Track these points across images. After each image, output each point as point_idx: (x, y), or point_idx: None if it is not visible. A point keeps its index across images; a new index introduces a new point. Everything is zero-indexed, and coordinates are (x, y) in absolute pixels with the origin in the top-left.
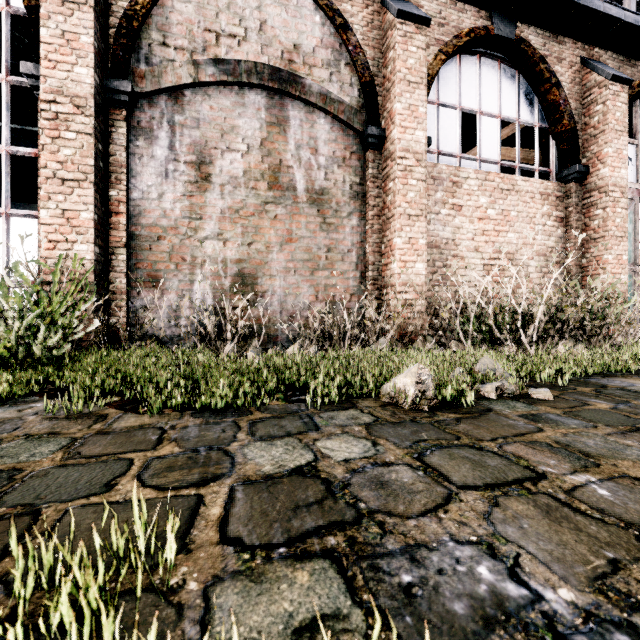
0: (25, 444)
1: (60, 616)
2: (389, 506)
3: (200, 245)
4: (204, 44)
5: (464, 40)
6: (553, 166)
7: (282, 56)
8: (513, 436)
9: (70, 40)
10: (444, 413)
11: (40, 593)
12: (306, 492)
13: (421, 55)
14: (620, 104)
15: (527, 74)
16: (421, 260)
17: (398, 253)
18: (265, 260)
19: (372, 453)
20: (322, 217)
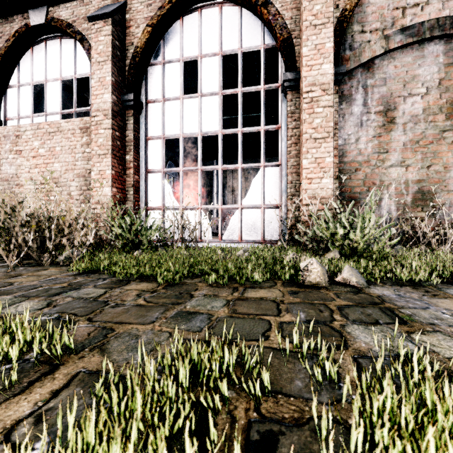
0: None
1: None
2: None
3: (386, 172)
4: (392, 20)
5: None
6: None
7: None
8: None
9: (319, 49)
10: None
11: None
12: None
13: None
14: None
15: None
16: None
17: None
18: (442, 178)
19: None
20: None
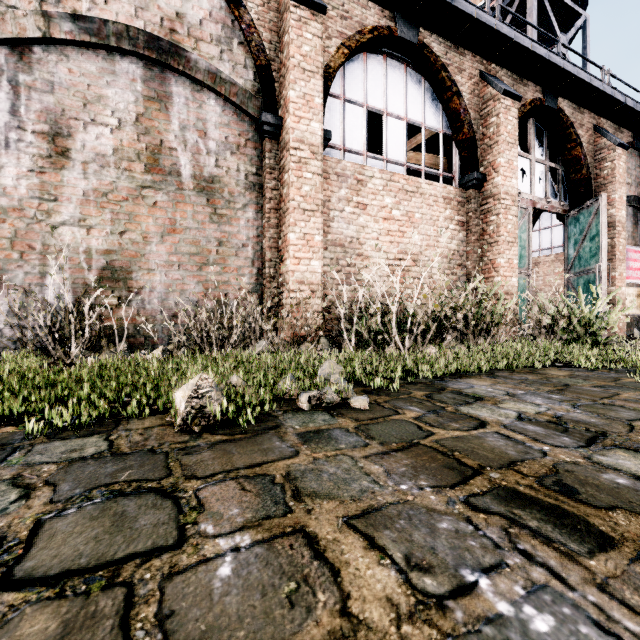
0: None
1: None
2: None
3: (55, 231)
4: None
5: (367, 37)
6: (456, 172)
7: (162, 23)
8: (245, 468)
9: None
10: (212, 435)
11: None
12: None
13: (317, 43)
14: (511, 118)
15: (431, 81)
16: (317, 257)
17: (292, 249)
18: (142, 252)
19: None
20: (212, 207)
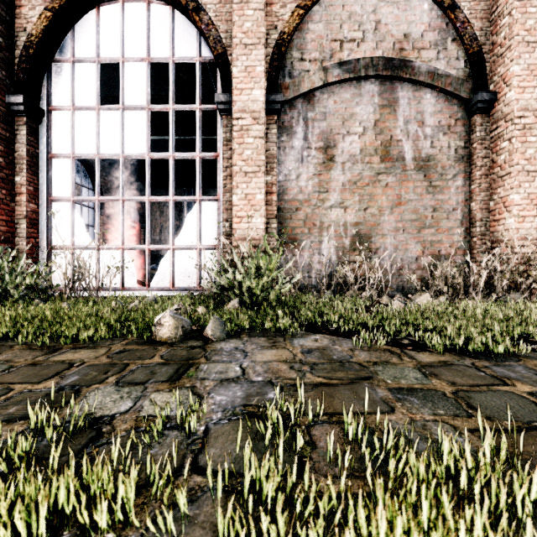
0: (388, 369)
1: None
2: None
3: (326, 213)
4: (331, 52)
5: None
6: None
7: (394, 47)
8: None
9: (250, 72)
10: None
11: None
12: None
13: None
14: None
15: None
16: None
17: (516, 209)
18: (378, 222)
19: None
20: (428, 181)
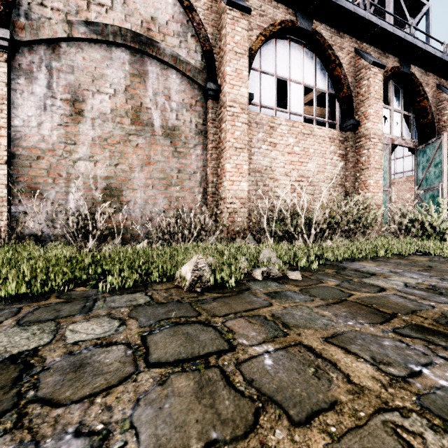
0: None
1: None
2: (57, 393)
3: (74, 164)
4: (77, 8)
5: (277, 28)
6: (338, 120)
7: (142, 25)
8: (244, 311)
9: None
10: (210, 293)
11: None
12: None
13: (245, 34)
14: (378, 81)
15: (321, 56)
16: (245, 180)
17: (228, 175)
18: (129, 177)
19: (108, 333)
20: (174, 147)
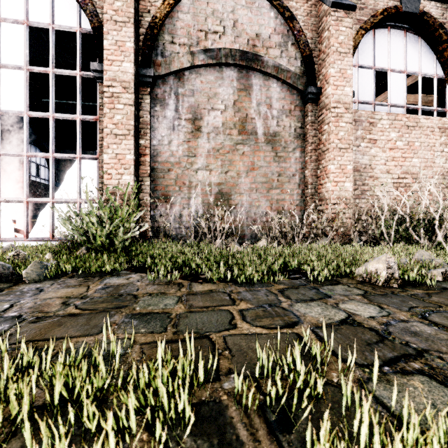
0: (154, 298)
1: (309, 390)
2: (434, 347)
3: (194, 174)
4: (197, 40)
5: (379, 18)
6: None
7: (248, 43)
8: None
9: (120, 46)
10: (412, 289)
11: (261, 380)
12: (365, 335)
13: (349, 32)
14: None
15: (428, 38)
16: (349, 180)
17: (332, 176)
18: (236, 183)
19: (386, 313)
20: (275, 152)
